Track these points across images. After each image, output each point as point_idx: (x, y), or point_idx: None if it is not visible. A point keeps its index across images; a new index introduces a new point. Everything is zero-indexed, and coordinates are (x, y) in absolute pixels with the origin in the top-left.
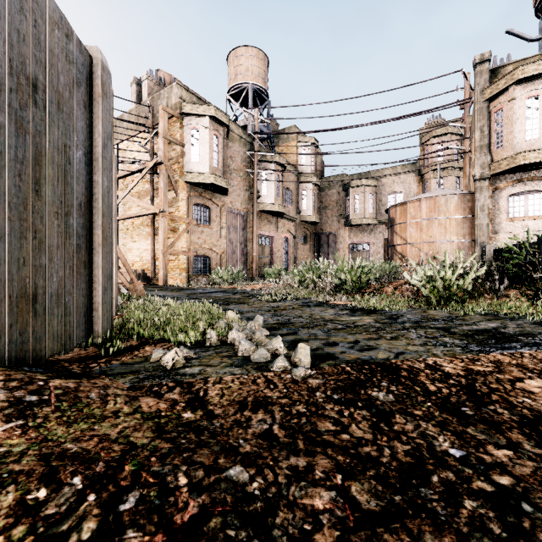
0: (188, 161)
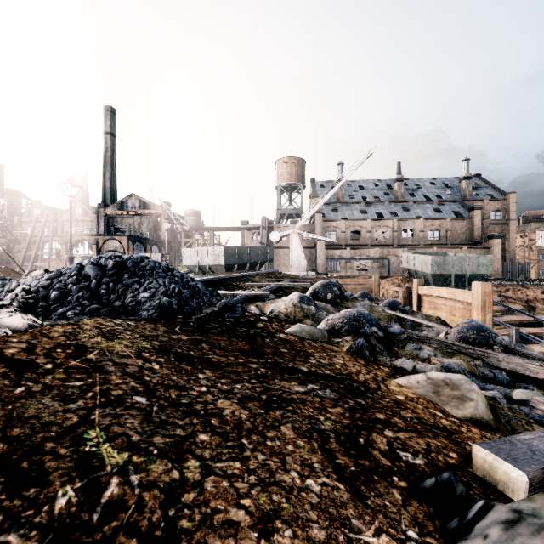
0: (537, 243)
